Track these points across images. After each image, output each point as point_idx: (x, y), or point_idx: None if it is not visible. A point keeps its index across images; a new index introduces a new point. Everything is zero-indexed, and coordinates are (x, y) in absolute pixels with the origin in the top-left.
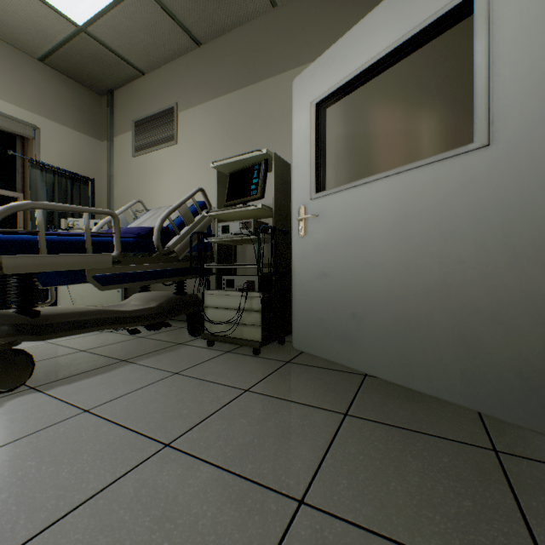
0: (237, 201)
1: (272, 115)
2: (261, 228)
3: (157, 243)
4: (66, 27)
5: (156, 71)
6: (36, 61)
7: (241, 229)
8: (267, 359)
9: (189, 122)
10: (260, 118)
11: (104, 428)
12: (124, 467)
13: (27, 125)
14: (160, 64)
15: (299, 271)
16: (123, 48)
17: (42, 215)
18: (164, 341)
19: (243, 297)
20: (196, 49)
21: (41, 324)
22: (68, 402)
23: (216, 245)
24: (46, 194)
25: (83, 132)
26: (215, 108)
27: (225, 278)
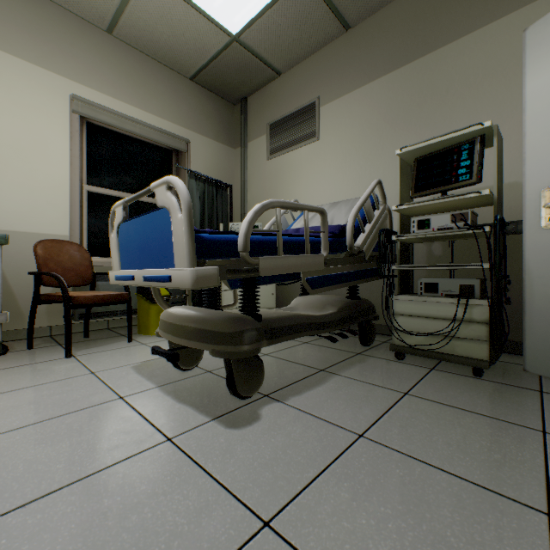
0: (433, 190)
1: (450, 88)
2: (498, 219)
3: (350, 243)
4: (221, 40)
5: (293, 68)
6: (187, 81)
7: (449, 223)
8: (504, 385)
9: (333, 114)
10: (431, 95)
11: (416, 467)
12: (532, 546)
13: (182, 140)
14: (299, 60)
15: (540, 273)
16: (267, 50)
17: (279, 213)
18: (337, 350)
19: (455, 305)
20: (342, 35)
21: (266, 328)
22: (325, 419)
23: (399, 244)
24: (199, 202)
25: (220, 142)
26: (367, 94)
27: (422, 281)
